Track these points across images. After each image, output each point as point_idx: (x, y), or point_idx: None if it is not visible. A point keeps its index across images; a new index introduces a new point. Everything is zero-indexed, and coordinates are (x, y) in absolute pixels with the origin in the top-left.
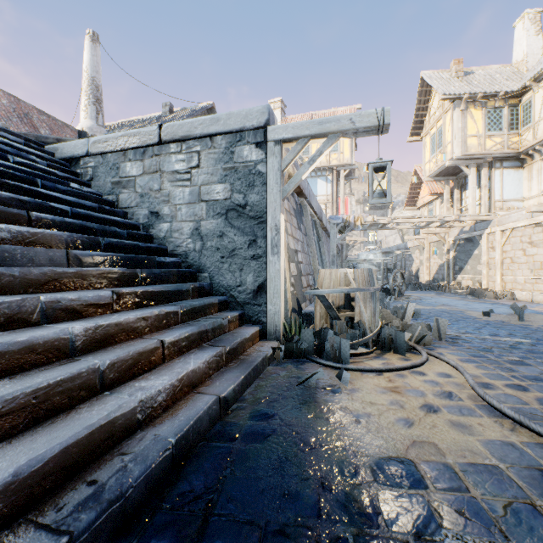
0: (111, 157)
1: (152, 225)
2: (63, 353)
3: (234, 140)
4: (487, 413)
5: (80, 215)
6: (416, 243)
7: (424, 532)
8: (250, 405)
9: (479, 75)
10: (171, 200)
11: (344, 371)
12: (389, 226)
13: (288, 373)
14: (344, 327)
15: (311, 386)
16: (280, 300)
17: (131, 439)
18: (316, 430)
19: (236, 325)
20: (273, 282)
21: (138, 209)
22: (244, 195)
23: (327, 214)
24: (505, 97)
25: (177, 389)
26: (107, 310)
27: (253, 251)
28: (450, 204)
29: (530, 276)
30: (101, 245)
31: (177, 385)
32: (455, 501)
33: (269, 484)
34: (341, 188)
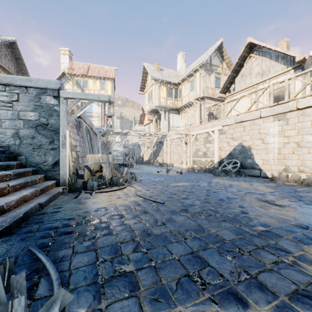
0: None
1: None
2: None
3: (41, 92)
4: (134, 196)
5: None
6: (142, 142)
7: (103, 215)
8: (53, 206)
9: (166, 72)
10: None
11: (93, 192)
12: (129, 134)
13: (70, 197)
14: (97, 179)
15: (80, 198)
16: (66, 168)
17: (4, 214)
18: (79, 207)
19: (43, 180)
20: (63, 160)
21: None
22: (47, 119)
23: (99, 123)
24: (172, 85)
25: (19, 201)
26: None
27: (52, 146)
28: (156, 125)
29: (177, 157)
30: None
31: (19, 199)
32: (113, 210)
33: (61, 218)
34: (106, 110)
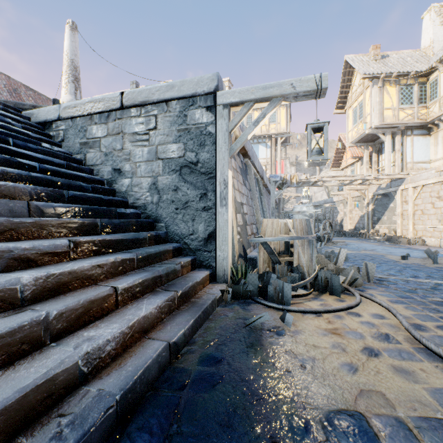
0: (79, 121)
1: (115, 180)
2: (9, 303)
3: (187, 104)
4: (426, 357)
5: (47, 170)
6: (340, 197)
7: None
8: (200, 348)
9: (393, 59)
10: (132, 158)
11: (287, 313)
12: (319, 184)
13: (235, 314)
14: (284, 271)
15: (257, 328)
16: (228, 247)
17: (73, 394)
18: (263, 377)
19: (188, 269)
20: (222, 231)
21: (103, 167)
22: (196, 153)
23: (267, 174)
24: (416, 75)
25: (128, 336)
26: (63, 258)
27: (204, 203)
28: (369, 165)
29: (438, 225)
30: (65, 197)
31: (128, 332)
32: None
33: None
34: (278, 153)
